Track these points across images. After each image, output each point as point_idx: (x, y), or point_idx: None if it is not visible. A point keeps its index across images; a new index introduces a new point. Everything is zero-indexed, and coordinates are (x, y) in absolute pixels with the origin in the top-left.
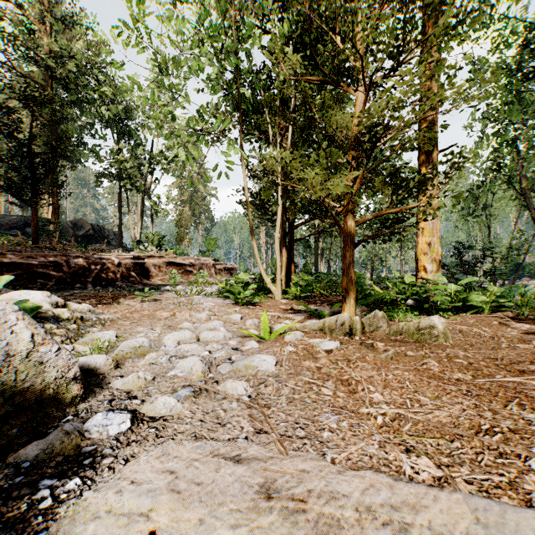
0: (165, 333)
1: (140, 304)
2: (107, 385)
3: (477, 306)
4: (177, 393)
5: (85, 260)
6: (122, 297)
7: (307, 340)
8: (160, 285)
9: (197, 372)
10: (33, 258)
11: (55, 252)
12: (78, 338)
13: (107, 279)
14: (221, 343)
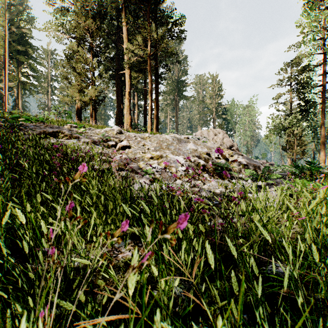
0: None
1: None
2: None
3: None
4: None
5: None
6: None
7: None
8: None
9: None
10: None
11: None
12: None
13: None
14: None
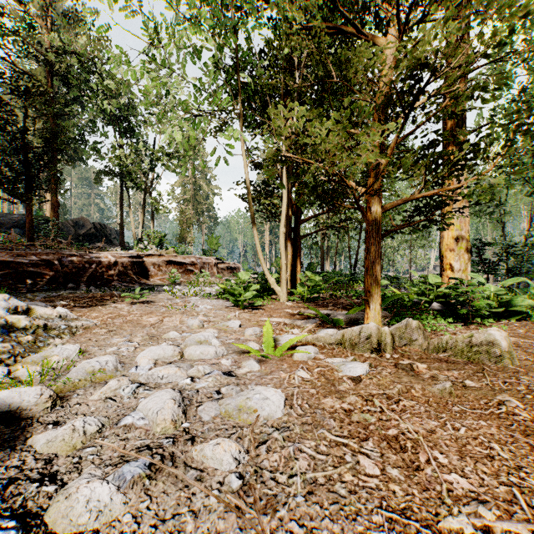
0: (143, 346)
1: (129, 307)
2: (25, 443)
3: (520, 311)
4: (121, 469)
5: (79, 258)
6: (113, 298)
7: (323, 359)
8: (158, 285)
9: (164, 421)
10: (23, 256)
11: (49, 251)
12: (31, 355)
13: (102, 279)
14: (210, 364)
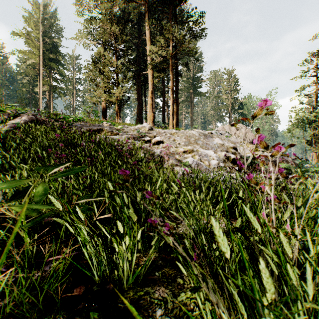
0: None
1: None
2: None
3: None
4: None
5: None
6: None
7: None
8: None
9: None
10: None
11: None
12: None
13: None
14: None
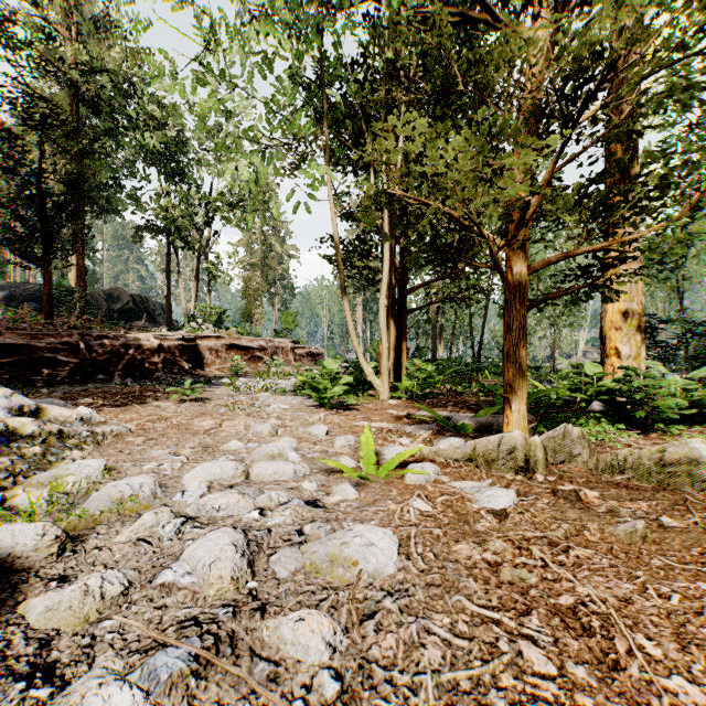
0: (194, 461)
1: (176, 406)
2: (14, 611)
3: None
4: (153, 660)
5: (112, 341)
6: (155, 394)
7: (447, 483)
8: (216, 376)
9: (220, 580)
10: (38, 339)
11: (73, 331)
12: (38, 473)
13: (142, 368)
14: (287, 488)
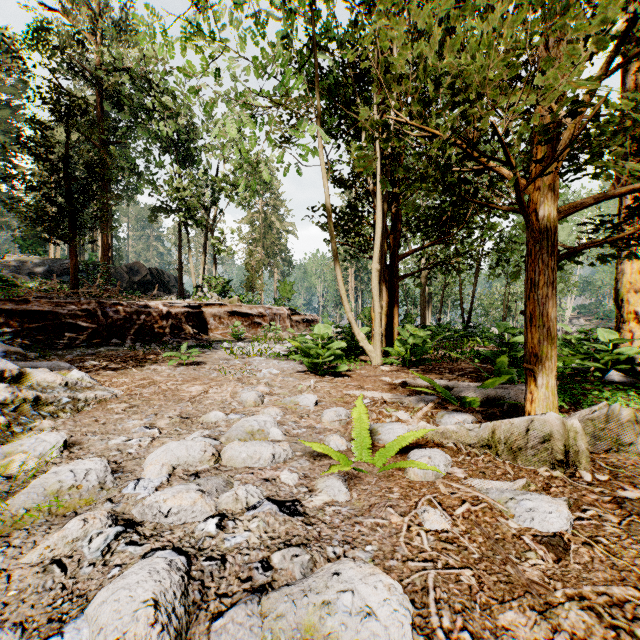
0: (166, 435)
1: (171, 370)
2: None
3: None
4: None
5: (126, 308)
6: (157, 357)
7: (464, 480)
8: (218, 341)
9: None
10: (60, 306)
11: (93, 299)
12: None
13: (152, 333)
14: (261, 479)
